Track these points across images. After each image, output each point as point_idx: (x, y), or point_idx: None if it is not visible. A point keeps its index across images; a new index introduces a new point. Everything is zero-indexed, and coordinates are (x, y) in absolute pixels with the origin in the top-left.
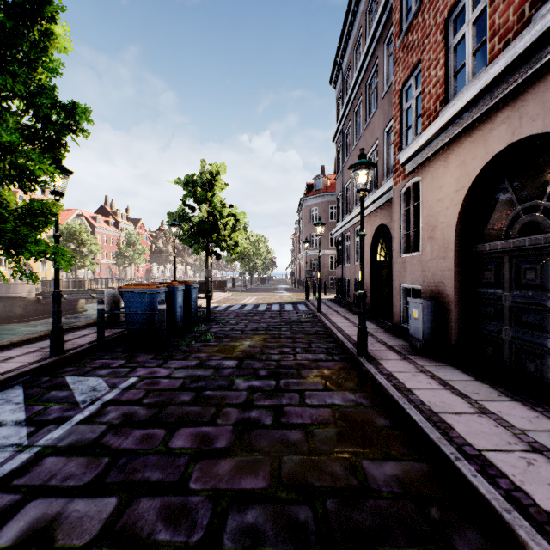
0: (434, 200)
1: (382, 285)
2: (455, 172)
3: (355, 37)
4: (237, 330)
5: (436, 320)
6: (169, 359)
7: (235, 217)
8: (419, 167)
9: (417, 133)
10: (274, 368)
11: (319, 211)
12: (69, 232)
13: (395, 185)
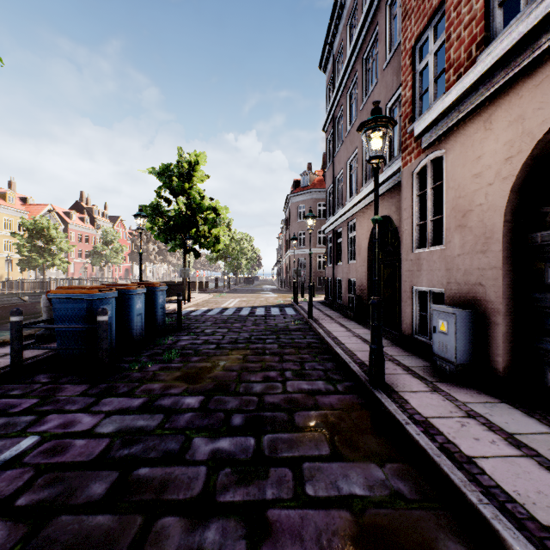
0: (466, 176)
1: (383, 287)
2: (505, 133)
3: (349, 10)
4: (212, 343)
5: (472, 336)
6: (105, 395)
7: (216, 211)
8: (442, 137)
9: (436, 97)
10: (255, 409)
11: (306, 209)
12: (35, 228)
13: (405, 165)
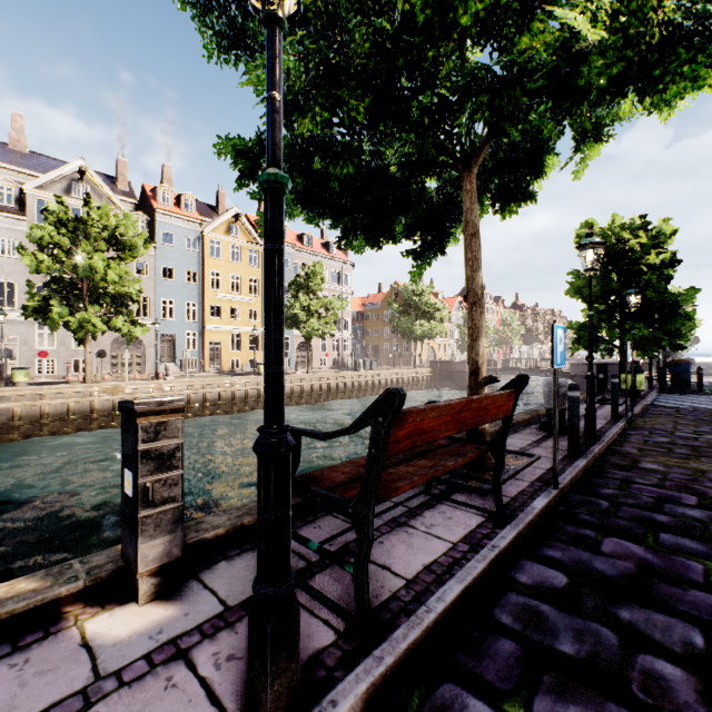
0: None
1: None
2: None
3: None
4: None
5: None
6: None
7: (692, 303)
8: None
9: None
10: None
11: None
12: None
13: None
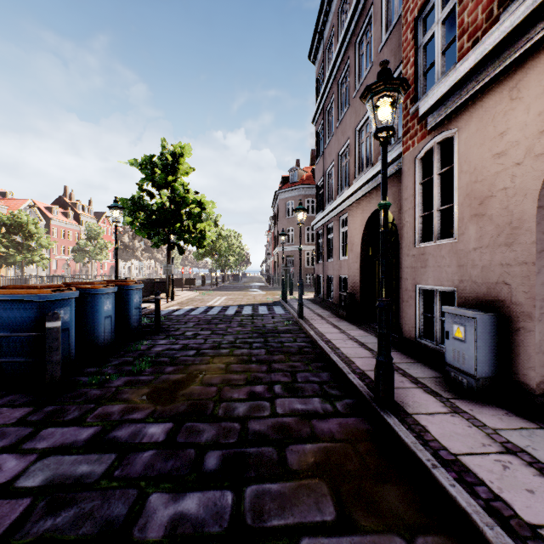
0: (485, 157)
1: (378, 285)
2: (540, 100)
3: None
4: (191, 348)
5: (495, 344)
6: (47, 423)
7: (201, 205)
8: (453, 114)
9: (443, 72)
10: (236, 442)
11: (295, 205)
12: (13, 223)
13: (406, 150)
